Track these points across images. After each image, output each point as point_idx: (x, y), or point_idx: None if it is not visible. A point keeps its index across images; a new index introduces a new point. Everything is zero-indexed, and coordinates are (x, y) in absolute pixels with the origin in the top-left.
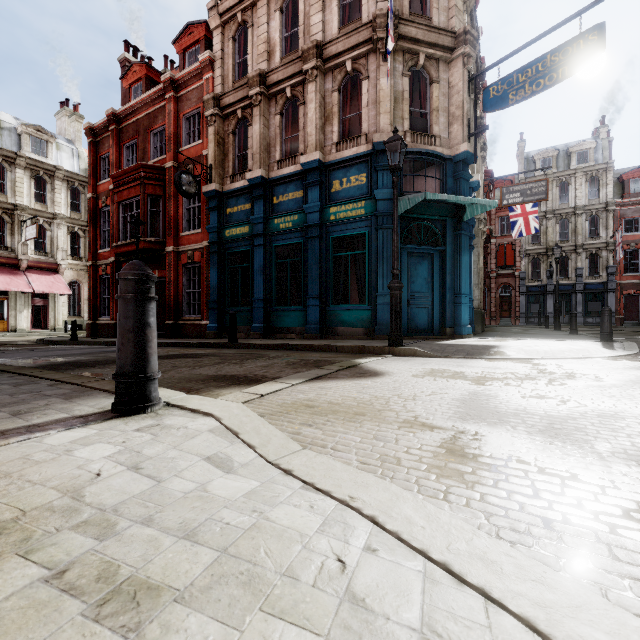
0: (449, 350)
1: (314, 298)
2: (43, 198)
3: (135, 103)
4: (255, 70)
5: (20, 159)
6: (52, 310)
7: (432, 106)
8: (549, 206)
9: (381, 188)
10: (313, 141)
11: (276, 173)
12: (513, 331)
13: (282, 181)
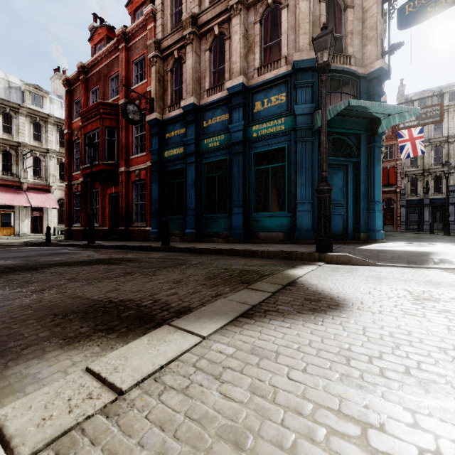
0: (384, 257)
1: (238, 206)
2: (39, 138)
3: (97, 56)
4: (188, 13)
5: (22, 109)
6: (46, 220)
7: (347, 29)
8: (425, 136)
9: (300, 104)
10: (237, 68)
11: (206, 100)
12: (408, 236)
13: (211, 107)
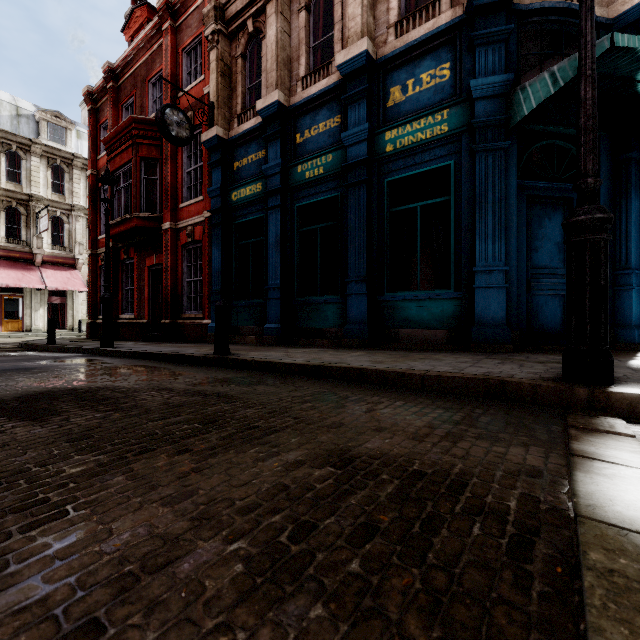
0: None
1: (358, 281)
2: (61, 188)
3: (131, 49)
4: None
5: (35, 146)
6: (70, 308)
7: None
8: None
9: (482, 77)
10: (357, 26)
11: (300, 96)
12: None
13: (308, 106)
